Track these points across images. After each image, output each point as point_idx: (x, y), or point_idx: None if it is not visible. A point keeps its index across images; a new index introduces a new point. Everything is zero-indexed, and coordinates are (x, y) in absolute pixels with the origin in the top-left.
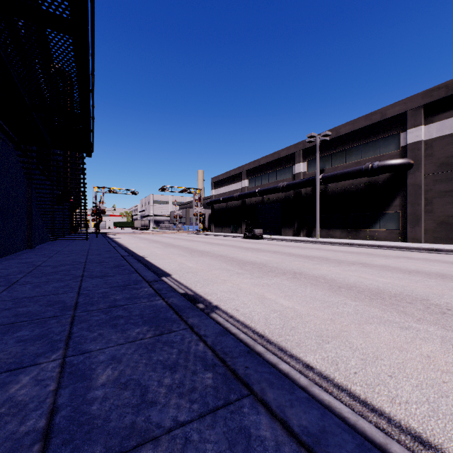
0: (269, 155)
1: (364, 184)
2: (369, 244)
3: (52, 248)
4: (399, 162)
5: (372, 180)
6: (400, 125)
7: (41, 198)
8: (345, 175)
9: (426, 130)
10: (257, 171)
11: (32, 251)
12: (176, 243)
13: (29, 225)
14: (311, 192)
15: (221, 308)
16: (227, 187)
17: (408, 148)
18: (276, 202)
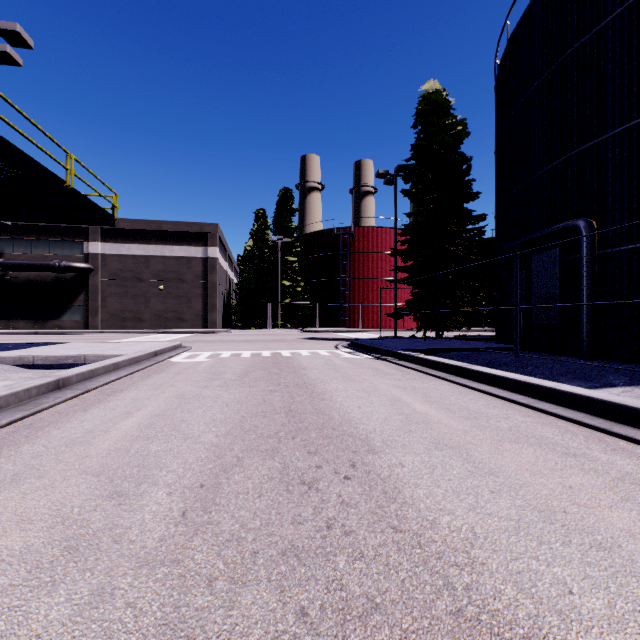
0: None
1: (53, 278)
2: (56, 331)
3: None
4: (83, 266)
5: (61, 275)
6: (85, 236)
7: None
8: (31, 267)
9: (103, 247)
10: None
11: None
12: None
13: None
14: None
15: None
16: None
17: (90, 256)
18: None
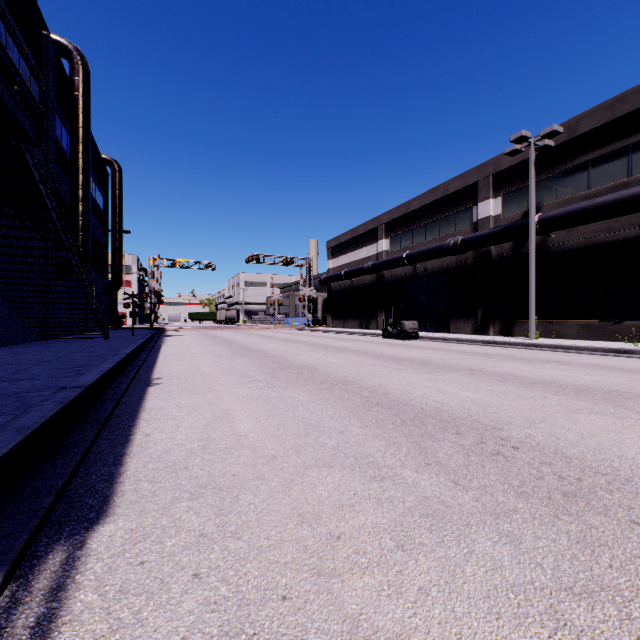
0: (426, 192)
1: None
2: None
3: None
4: None
5: None
6: None
7: (2, 260)
8: (595, 209)
9: None
10: (405, 223)
11: None
12: (259, 347)
13: None
14: (510, 253)
15: None
16: (352, 253)
17: None
18: (439, 275)
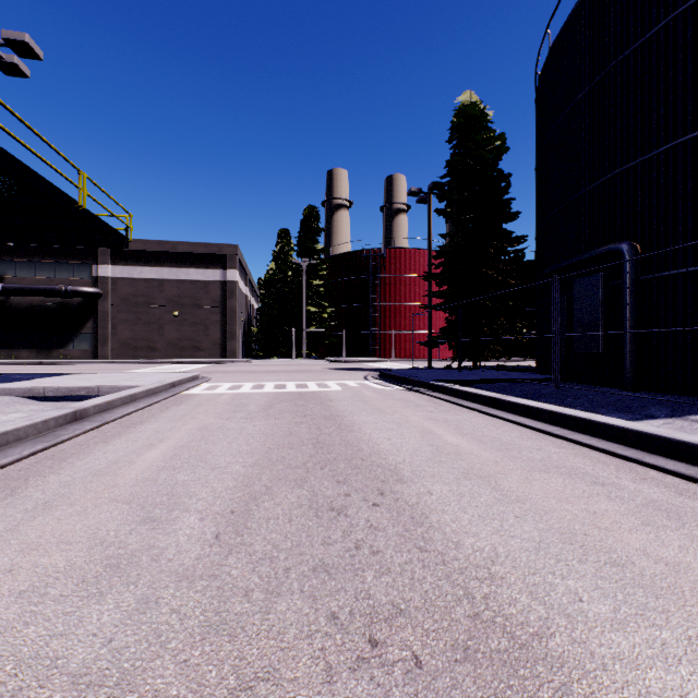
0: None
1: (59, 304)
2: (62, 361)
3: None
4: (91, 291)
5: (67, 301)
6: (94, 258)
7: None
8: (36, 291)
9: (113, 269)
10: None
11: None
12: None
13: None
14: None
15: None
16: None
17: (99, 280)
18: None
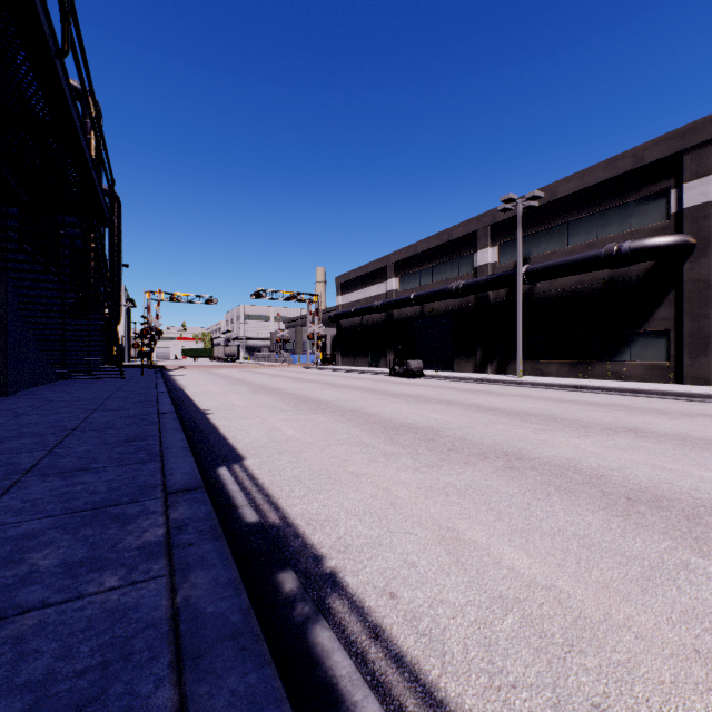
0: (433, 236)
1: (603, 282)
2: (617, 388)
3: (46, 394)
4: (670, 241)
5: (617, 274)
6: (671, 176)
7: (35, 306)
8: (568, 266)
9: None
10: (413, 264)
11: (1, 402)
12: (274, 385)
13: (2, 353)
14: (505, 298)
15: (347, 588)
16: (362, 291)
17: (685, 216)
18: (444, 316)
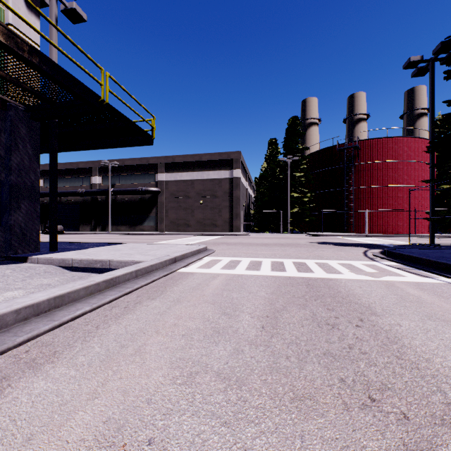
0: (68, 163)
1: (139, 198)
2: (138, 233)
3: None
4: (154, 190)
5: (143, 196)
6: (156, 170)
7: None
8: (127, 191)
9: (166, 176)
10: None
11: None
12: None
13: None
14: (105, 199)
15: None
16: None
17: (159, 183)
18: (75, 204)
